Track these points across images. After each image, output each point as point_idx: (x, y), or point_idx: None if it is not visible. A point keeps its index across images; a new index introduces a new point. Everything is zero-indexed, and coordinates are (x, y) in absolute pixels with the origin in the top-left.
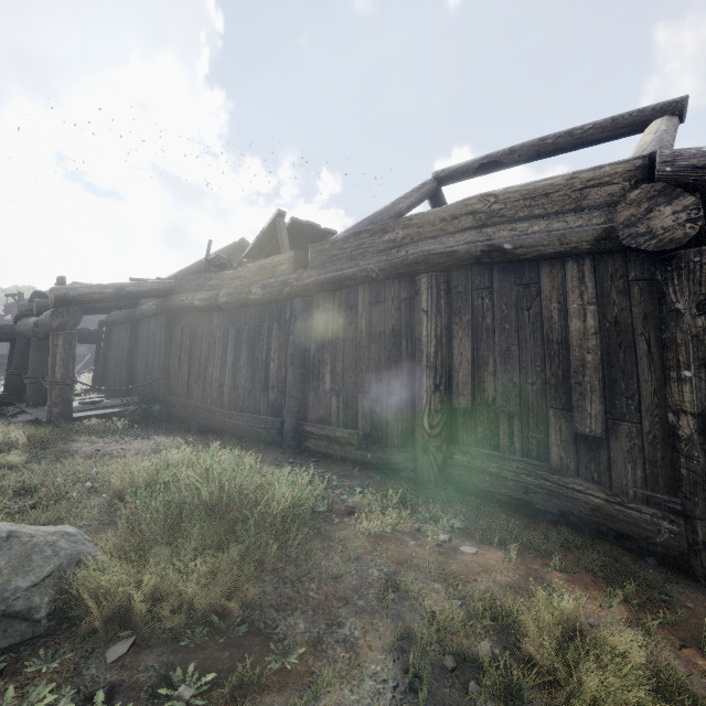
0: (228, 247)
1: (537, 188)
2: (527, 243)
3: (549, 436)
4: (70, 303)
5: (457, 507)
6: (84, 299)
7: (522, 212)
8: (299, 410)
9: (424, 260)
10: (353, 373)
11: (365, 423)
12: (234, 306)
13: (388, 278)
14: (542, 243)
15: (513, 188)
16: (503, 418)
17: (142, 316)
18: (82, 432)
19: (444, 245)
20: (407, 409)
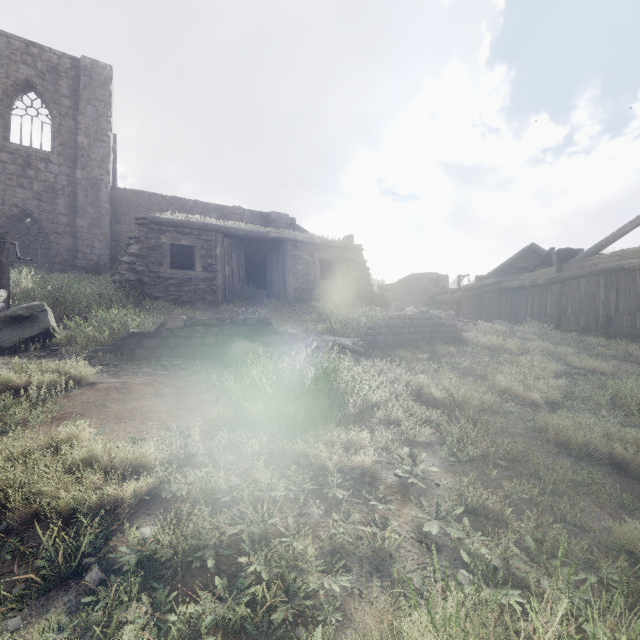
0: (523, 250)
1: (635, 249)
2: (631, 266)
3: (636, 320)
4: (468, 290)
5: (596, 334)
6: (472, 288)
7: (631, 256)
8: (558, 322)
9: (602, 270)
10: (578, 308)
11: (583, 324)
12: (531, 286)
13: (591, 276)
14: (634, 266)
15: (629, 249)
16: (624, 317)
17: (486, 292)
18: None
19: (608, 266)
20: (597, 318)
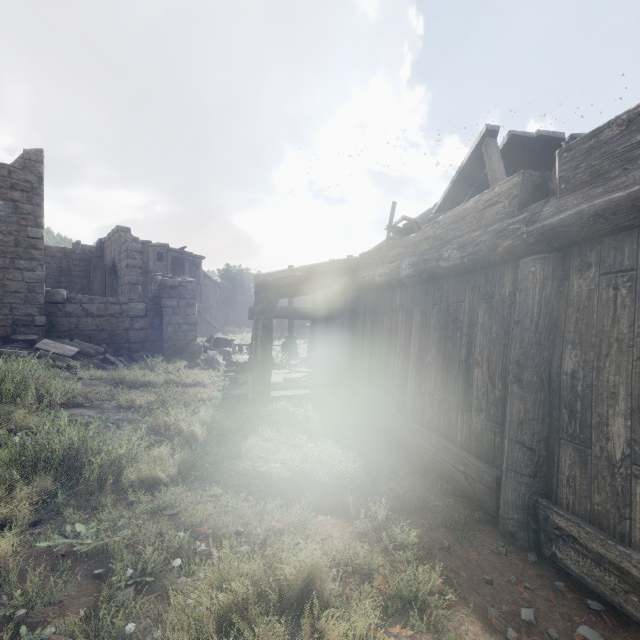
0: (421, 216)
1: None
2: None
3: None
4: (267, 289)
5: None
6: (278, 284)
7: None
8: (535, 474)
9: None
10: None
11: None
12: (419, 279)
13: None
14: None
15: None
16: None
17: (334, 295)
18: (264, 422)
19: None
20: None
